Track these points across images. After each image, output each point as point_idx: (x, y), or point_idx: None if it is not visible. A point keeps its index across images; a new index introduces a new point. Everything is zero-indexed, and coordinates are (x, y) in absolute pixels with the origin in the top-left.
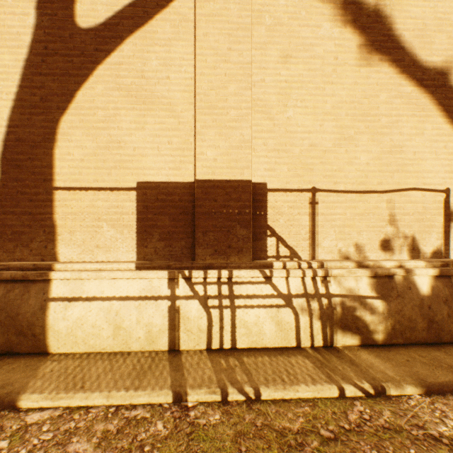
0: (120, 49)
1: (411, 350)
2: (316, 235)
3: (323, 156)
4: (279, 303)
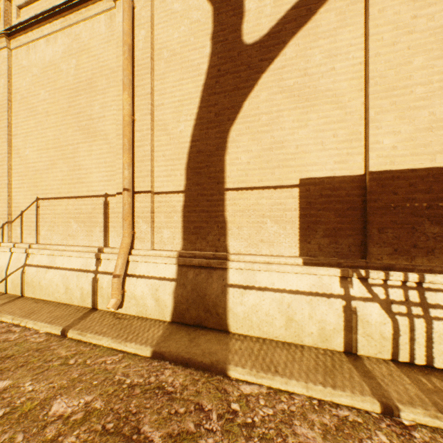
0: (283, 53)
1: None
2: None
3: None
4: None
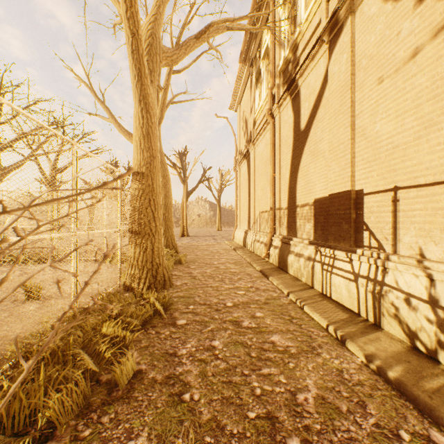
0: (309, 133)
1: (443, 372)
2: (397, 231)
3: (403, 154)
4: (351, 278)
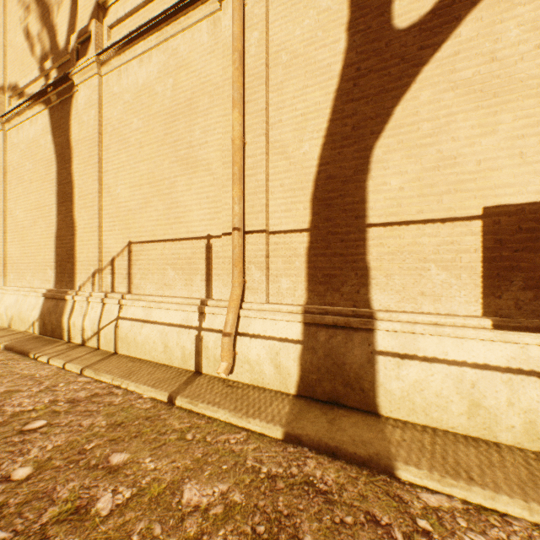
0: (455, 34)
1: None
2: None
3: None
4: None
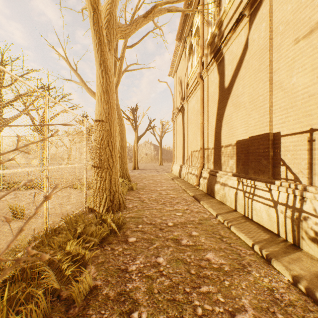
0: (232, 90)
1: None
2: (313, 166)
3: None
4: (270, 204)
